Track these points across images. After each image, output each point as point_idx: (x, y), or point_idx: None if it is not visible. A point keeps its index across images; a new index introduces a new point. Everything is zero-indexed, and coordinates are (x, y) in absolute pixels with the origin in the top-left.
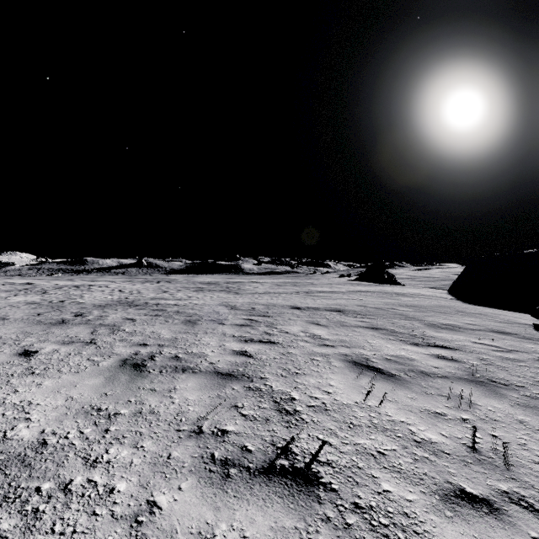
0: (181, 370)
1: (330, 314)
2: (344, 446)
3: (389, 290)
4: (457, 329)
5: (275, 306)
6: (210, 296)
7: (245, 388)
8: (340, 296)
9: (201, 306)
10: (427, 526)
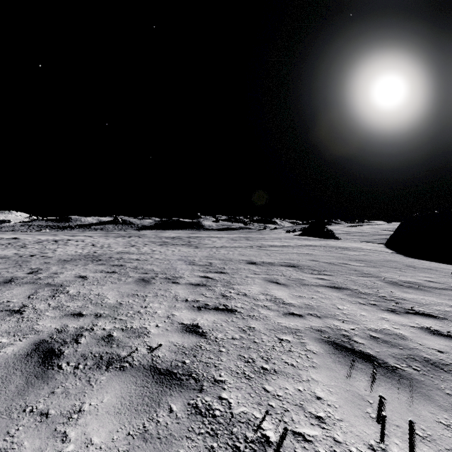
0: (105, 365)
1: (286, 270)
2: None
3: (333, 245)
4: (422, 288)
5: (232, 260)
6: (172, 250)
7: (189, 409)
8: (291, 251)
9: (161, 261)
10: None
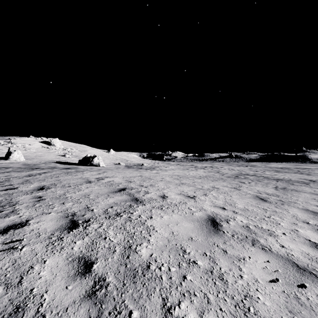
0: (299, 191)
1: None
2: None
3: None
4: None
5: None
6: (288, 175)
7: None
8: None
9: (288, 178)
10: None
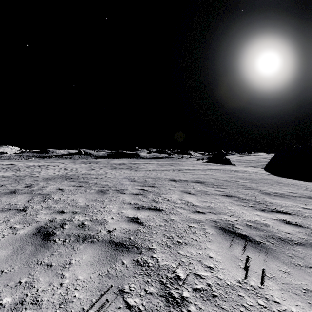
0: (82, 240)
1: (196, 185)
2: None
3: (229, 168)
4: (285, 196)
5: (160, 179)
6: (119, 172)
7: (134, 263)
8: (200, 172)
9: (112, 179)
10: None
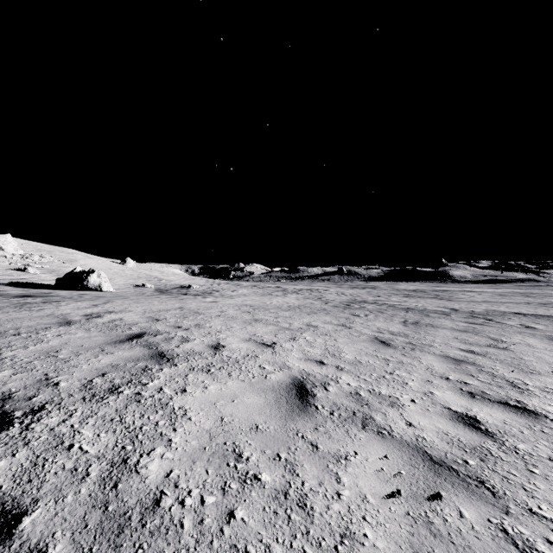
0: (436, 327)
1: None
2: (524, 348)
3: None
4: None
5: (496, 311)
6: (423, 301)
7: (474, 335)
8: None
9: (423, 307)
10: (547, 359)
